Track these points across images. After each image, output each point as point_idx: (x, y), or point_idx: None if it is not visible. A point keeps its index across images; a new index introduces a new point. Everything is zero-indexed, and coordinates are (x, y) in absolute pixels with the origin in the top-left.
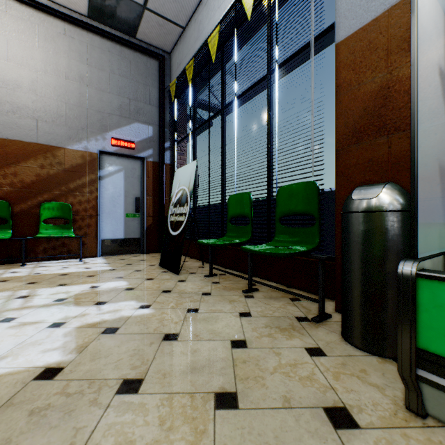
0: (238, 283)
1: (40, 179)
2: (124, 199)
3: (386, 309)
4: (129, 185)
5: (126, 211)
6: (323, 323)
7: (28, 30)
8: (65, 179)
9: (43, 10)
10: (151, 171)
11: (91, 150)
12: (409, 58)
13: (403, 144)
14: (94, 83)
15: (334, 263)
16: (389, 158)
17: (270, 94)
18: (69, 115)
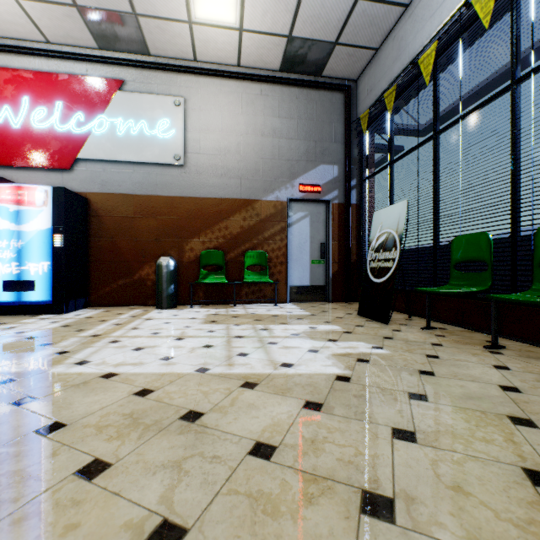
0: (470, 338)
1: (243, 231)
2: (310, 246)
3: None
4: (314, 231)
5: (311, 257)
6: None
7: (235, 101)
8: (261, 229)
9: (245, 78)
10: (336, 214)
11: (281, 199)
12: None
13: None
14: (284, 133)
15: None
16: None
17: (516, 108)
18: (264, 168)
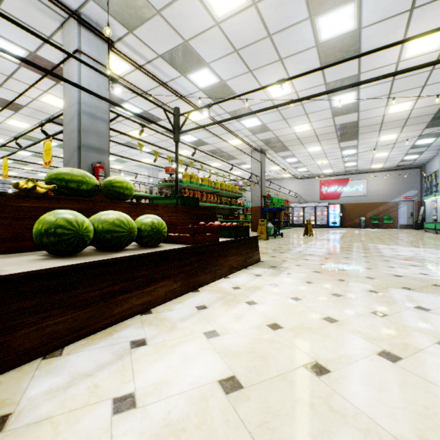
0: None
1: (383, 210)
2: (406, 213)
3: None
4: (408, 209)
5: (407, 216)
6: None
7: (381, 177)
8: (389, 209)
9: (384, 171)
10: (416, 204)
11: (396, 201)
12: None
13: None
14: (397, 183)
15: None
16: None
17: None
18: (390, 193)
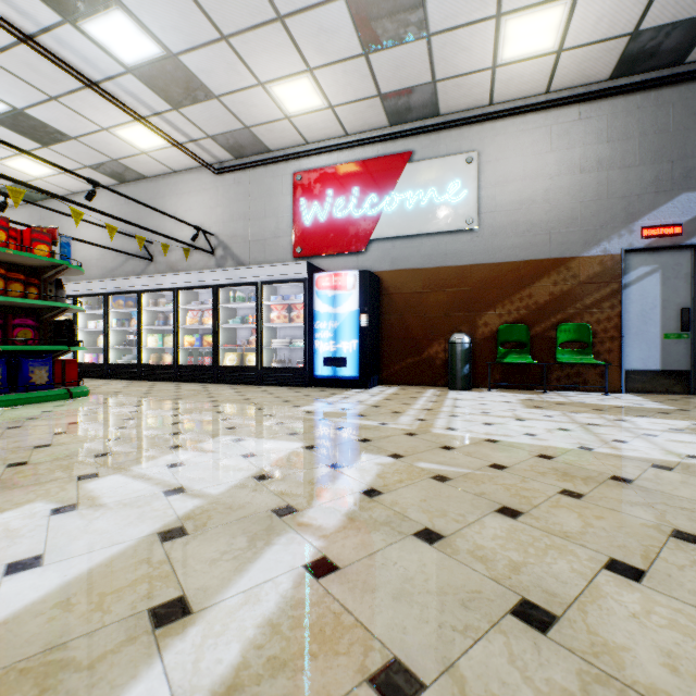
0: None
1: (552, 298)
2: (660, 313)
3: None
4: (669, 291)
5: (663, 329)
6: None
7: (541, 137)
8: (578, 295)
9: (556, 105)
10: None
11: (611, 252)
12: None
13: None
14: (616, 161)
15: None
16: None
17: None
18: (583, 215)
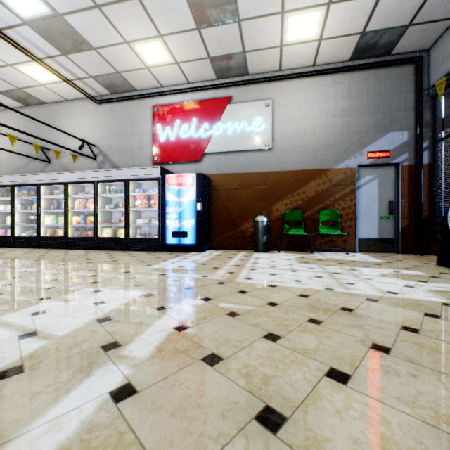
0: None
1: (317, 194)
2: (378, 204)
3: None
4: (382, 191)
5: (379, 214)
6: None
7: (310, 93)
8: (332, 192)
9: (319, 74)
10: (405, 174)
11: (351, 166)
12: None
13: None
14: (353, 111)
15: None
16: None
17: None
18: (335, 143)
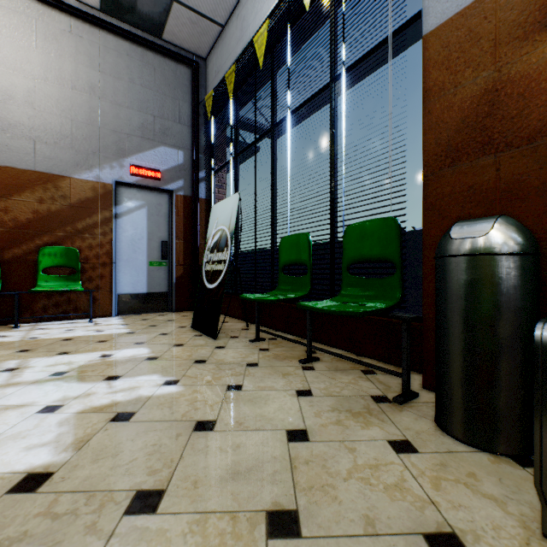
0: (293, 350)
1: (39, 217)
2: (147, 243)
3: (501, 387)
4: (154, 226)
5: (149, 258)
6: (409, 405)
7: (23, 26)
8: (70, 217)
9: None
10: (181, 207)
11: (104, 180)
12: (526, 49)
13: (517, 166)
14: (109, 95)
15: (419, 324)
16: (498, 185)
17: (334, 107)
18: (76, 135)
